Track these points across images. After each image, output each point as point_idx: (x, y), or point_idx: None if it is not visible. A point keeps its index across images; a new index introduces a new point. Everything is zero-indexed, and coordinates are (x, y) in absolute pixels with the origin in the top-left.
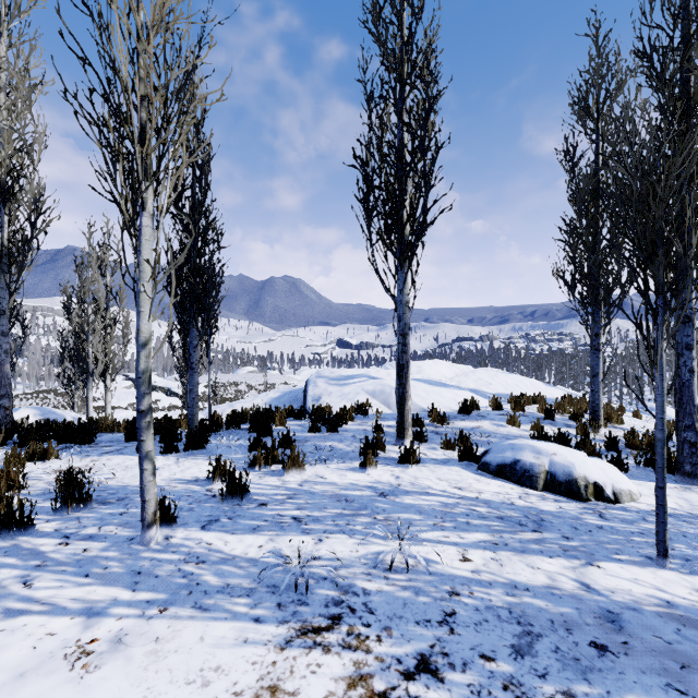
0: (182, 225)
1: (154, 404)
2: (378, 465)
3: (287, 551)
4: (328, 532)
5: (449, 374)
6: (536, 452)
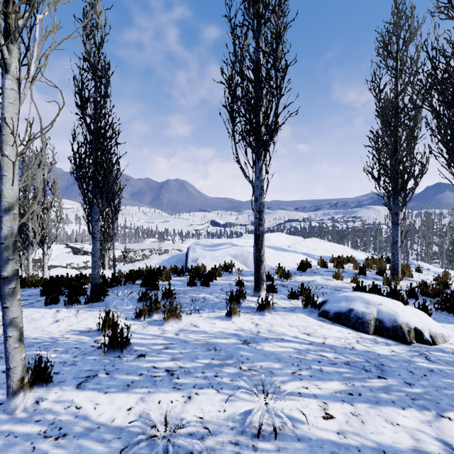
0: (85, 123)
1: (85, 263)
2: (241, 313)
3: (154, 417)
4: (198, 387)
5: (288, 242)
6: (365, 302)
